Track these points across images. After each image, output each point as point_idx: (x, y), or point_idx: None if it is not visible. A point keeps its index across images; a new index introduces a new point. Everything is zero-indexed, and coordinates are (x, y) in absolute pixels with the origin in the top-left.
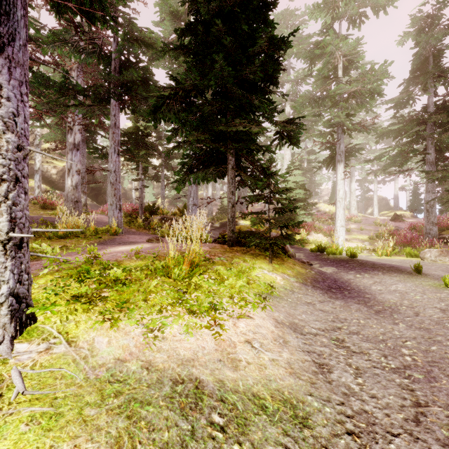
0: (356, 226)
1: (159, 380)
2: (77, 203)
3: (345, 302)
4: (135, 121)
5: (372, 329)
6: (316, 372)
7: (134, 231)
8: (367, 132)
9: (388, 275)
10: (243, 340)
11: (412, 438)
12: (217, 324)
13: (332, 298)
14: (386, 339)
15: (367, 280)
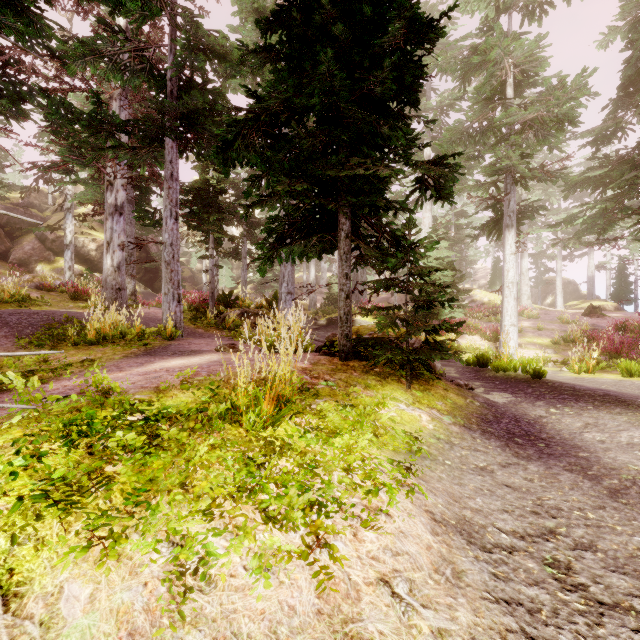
0: (530, 325)
1: None
2: (120, 292)
3: (546, 467)
4: (203, 171)
5: (617, 536)
6: None
7: (201, 332)
8: (553, 181)
9: (605, 411)
10: (375, 578)
11: None
12: (320, 546)
13: (520, 457)
14: None
15: (572, 419)
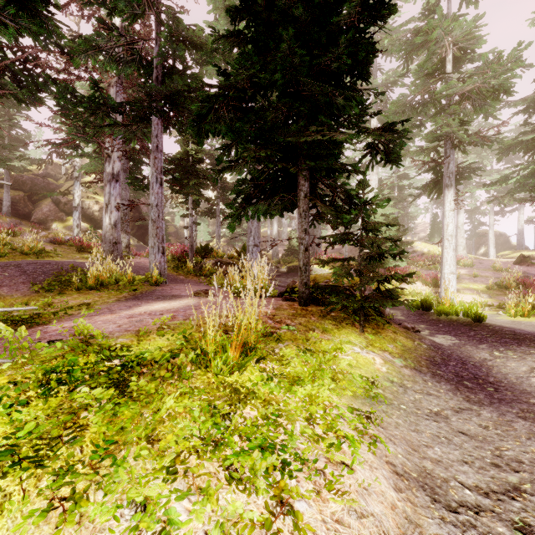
0: (466, 272)
1: None
2: (116, 245)
3: (499, 413)
4: (184, 144)
5: None
6: None
7: (182, 279)
8: (488, 145)
9: None
10: None
11: None
12: (284, 513)
13: (471, 402)
14: None
15: (516, 363)
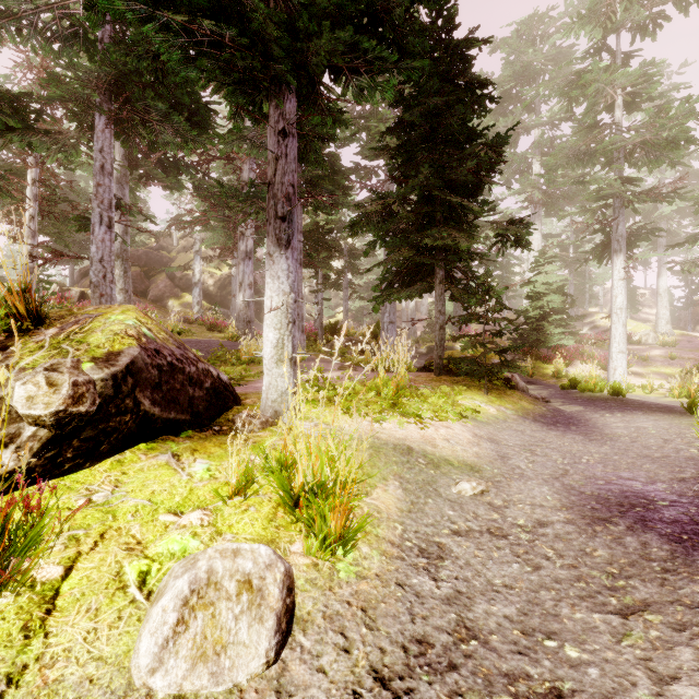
0: (662, 353)
1: (385, 443)
2: (249, 324)
3: (563, 433)
4: (313, 214)
5: (571, 448)
6: (496, 459)
7: (314, 358)
8: (669, 201)
9: (648, 415)
10: (442, 437)
11: (545, 482)
12: (421, 423)
13: (550, 430)
14: (578, 453)
15: (615, 419)
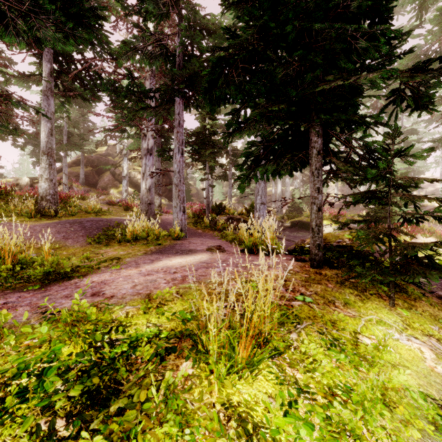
0: None
1: None
2: (150, 205)
3: None
4: (202, 120)
5: None
6: None
7: (200, 232)
8: None
9: None
10: None
11: None
12: None
13: None
14: None
15: None
